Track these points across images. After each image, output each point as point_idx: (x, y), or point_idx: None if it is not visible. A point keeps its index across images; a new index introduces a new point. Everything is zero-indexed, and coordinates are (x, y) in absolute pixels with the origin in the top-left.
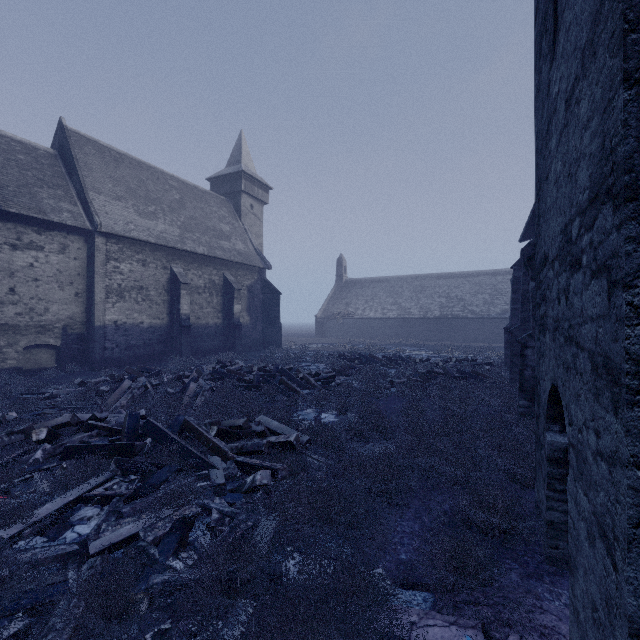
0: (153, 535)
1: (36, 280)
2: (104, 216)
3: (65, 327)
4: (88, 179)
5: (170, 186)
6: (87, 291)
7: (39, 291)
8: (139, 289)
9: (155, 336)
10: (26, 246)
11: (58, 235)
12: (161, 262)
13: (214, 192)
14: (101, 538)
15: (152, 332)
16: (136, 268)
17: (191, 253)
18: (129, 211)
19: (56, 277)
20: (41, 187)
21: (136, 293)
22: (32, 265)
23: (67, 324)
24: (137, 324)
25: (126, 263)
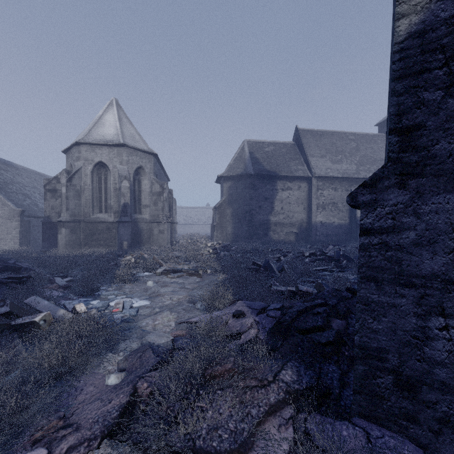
0: (349, 277)
1: (289, 203)
2: (315, 168)
3: (299, 224)
4: (308, 151)
5: (349, 140)
6: (308, 207)
7: (290, 208)
8: (332, 204)
9: (341, 230)
10: (286, 189)
11: (297, 182)
12: (344, 187)
13: (381, 132)
14: (333, 275)
15: (339, 228)
16: (331, 192)
17: (363, 179)
18: (327, 162)
19: (296, 201)
20: (290, 161)
21: (331, 206)
22: (288, 197)
23: (300, 223)
24: (331, 223)
25: (326, 190)
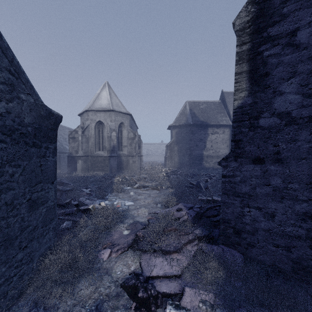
0: None
1: (217, 142)
2: None
3: (224, 156)
4: (230, 107)
5: None
6: (230, 145)
7: (217, 146)
8: None
9: None
10: (214, 133)
11: (222, 128)
12: None
13: None
14: None
15: None
16: None
17: None
18: None
19: (221, 141)
20: (217, 114)
21: None
22: (216, 138)
23: (224, 155)
24: None
25: None
